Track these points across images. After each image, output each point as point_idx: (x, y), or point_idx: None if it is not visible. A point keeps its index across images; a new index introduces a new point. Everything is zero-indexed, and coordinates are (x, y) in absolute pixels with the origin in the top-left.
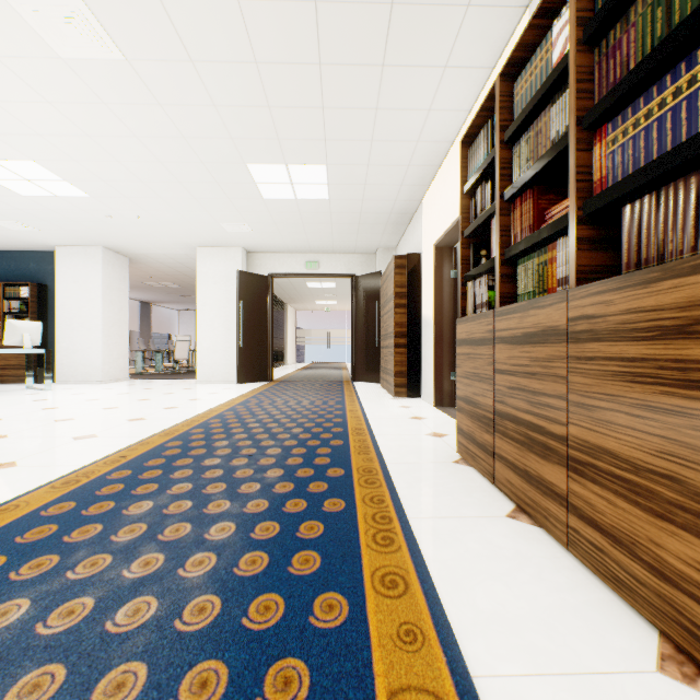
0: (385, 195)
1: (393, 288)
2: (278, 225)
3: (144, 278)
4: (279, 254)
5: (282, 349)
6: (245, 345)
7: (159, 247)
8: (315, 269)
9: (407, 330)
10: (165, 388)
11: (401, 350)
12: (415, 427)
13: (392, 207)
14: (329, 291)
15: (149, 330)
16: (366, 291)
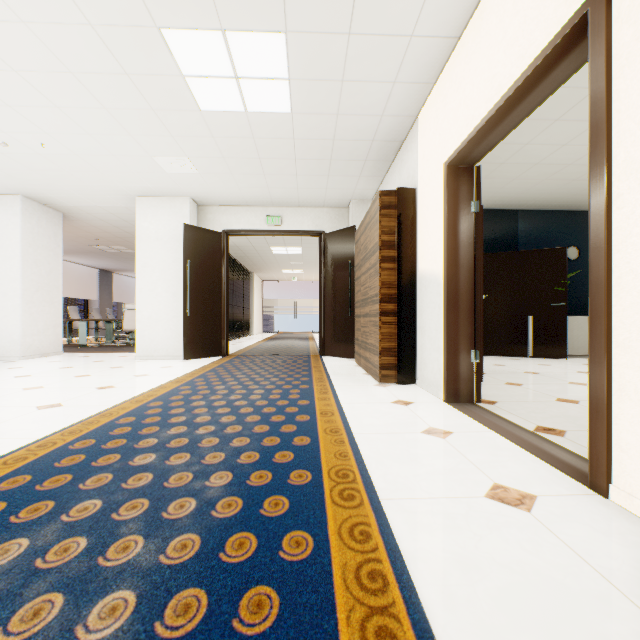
0: (369, 104)
1: (377, 235)
2: (228, 162)
3: (92, 241)
4: (235, 207)
5: (247, 319)
6: (193, 313)
7: (91, 197)
8: (277, 225)
9: (397, 292)
10: (88, 367)
11: (390, 319)
12: (447, 463)
13: (375, 128)
14: (295, 258)
15: (110, 300)
16: (338, 250)
